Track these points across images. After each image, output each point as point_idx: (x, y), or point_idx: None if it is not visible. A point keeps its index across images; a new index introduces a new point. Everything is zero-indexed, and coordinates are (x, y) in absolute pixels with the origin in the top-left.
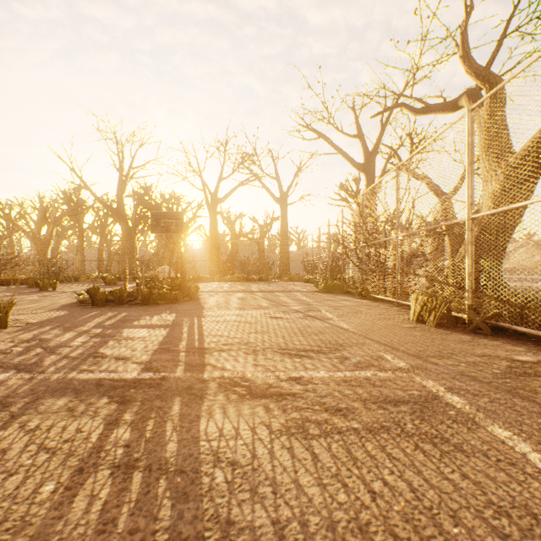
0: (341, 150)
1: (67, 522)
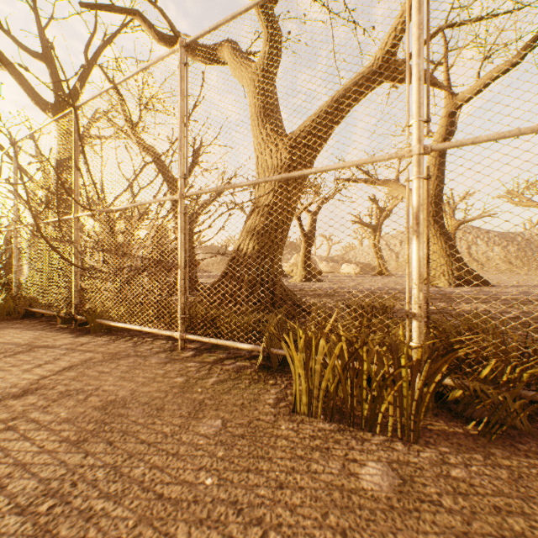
0: (8, 61)
1: None
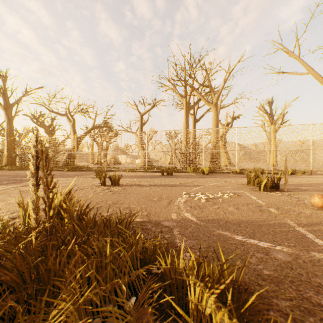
0: None
1: (73, 175)
